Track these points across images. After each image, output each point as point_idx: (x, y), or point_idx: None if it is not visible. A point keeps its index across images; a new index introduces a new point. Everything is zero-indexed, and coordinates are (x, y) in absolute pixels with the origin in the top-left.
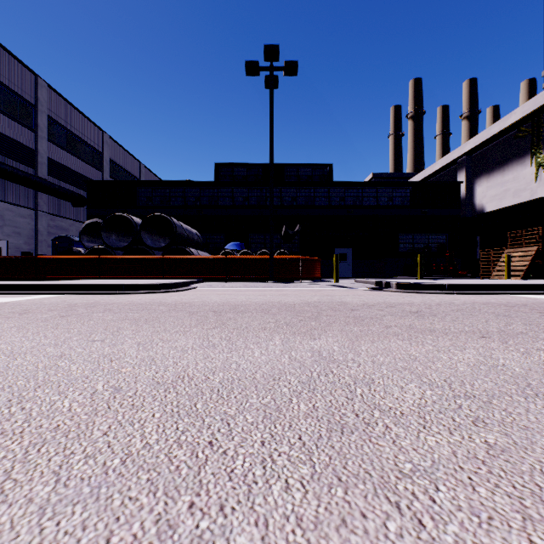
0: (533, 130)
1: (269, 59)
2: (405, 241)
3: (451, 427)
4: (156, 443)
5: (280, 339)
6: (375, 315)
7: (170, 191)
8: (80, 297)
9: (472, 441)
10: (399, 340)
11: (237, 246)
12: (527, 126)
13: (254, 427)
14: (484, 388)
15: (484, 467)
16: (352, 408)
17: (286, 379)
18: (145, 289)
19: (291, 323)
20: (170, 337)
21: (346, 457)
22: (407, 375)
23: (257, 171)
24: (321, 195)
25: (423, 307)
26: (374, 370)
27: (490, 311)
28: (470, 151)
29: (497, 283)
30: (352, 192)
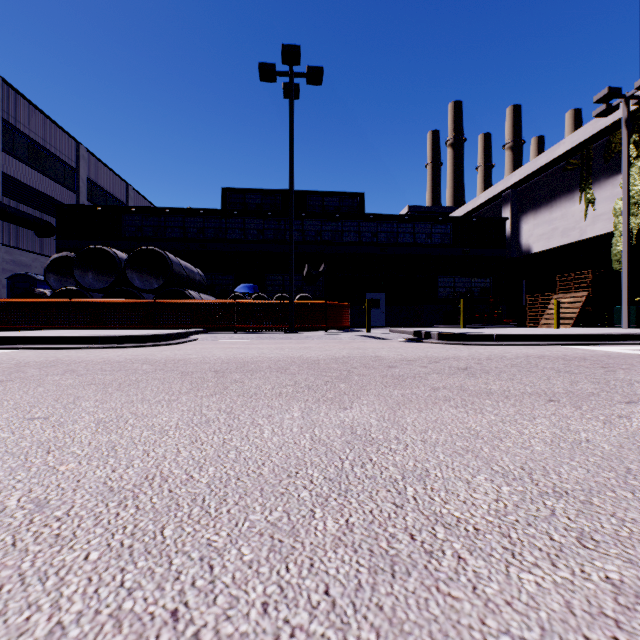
0: (582, 163)
1: (288, 63)
2: (445, 285)
3: (551, 551)
4: (76, 621)
5: (299, 410)
6: (417, 374)
7: (165, 220)
8: (37, 353)
9: (588, 579)
10: (451, 407)
11: (249, 289)
12: (576, 158)
13: (253, 573)
14: (576, 477)
15: (621, 634)
16: (403, 523)
17: (306, 474)
18: (129, 342)
19: (314, 386)
20: (147, 411)
21: (404, 630)
22: (471, 461)
23: (274, 199)
24: (350, 230)
25: (472, 362)
26: (427, 454)
27: (549, 366)
28: (516, 184)
29: (549, 333)
30: (386, 227)
